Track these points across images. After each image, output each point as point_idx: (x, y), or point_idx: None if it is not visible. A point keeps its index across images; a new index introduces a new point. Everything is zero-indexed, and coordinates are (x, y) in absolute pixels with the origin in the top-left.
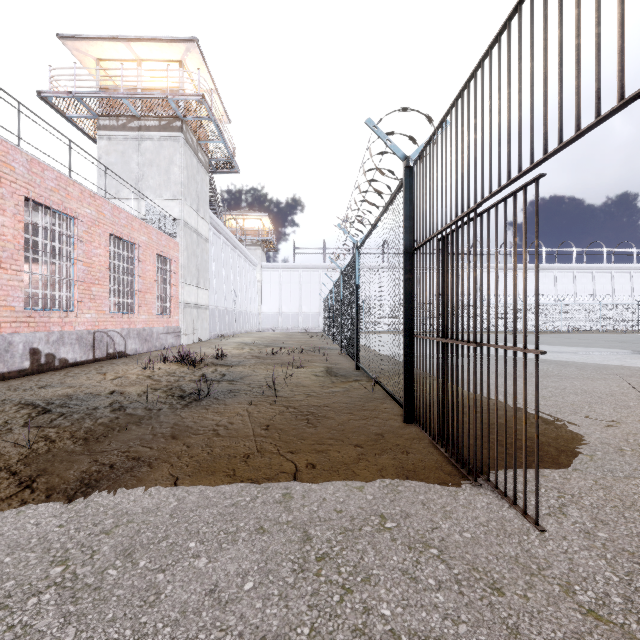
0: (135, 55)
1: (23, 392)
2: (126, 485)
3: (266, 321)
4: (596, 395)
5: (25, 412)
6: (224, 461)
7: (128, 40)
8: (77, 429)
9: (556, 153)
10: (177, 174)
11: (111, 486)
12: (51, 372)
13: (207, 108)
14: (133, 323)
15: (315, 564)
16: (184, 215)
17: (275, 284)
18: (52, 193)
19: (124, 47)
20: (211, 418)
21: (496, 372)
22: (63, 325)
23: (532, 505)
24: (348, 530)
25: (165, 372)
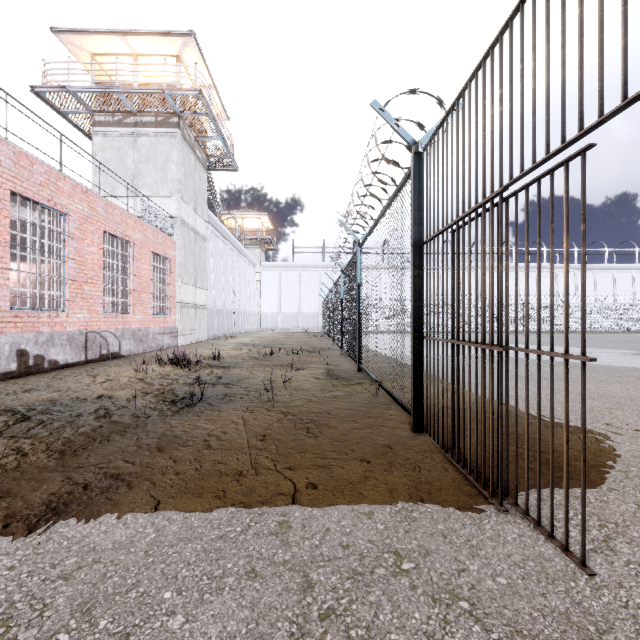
0: (131, 49)
1: (5, 397)
2: (99, 510)
3: (265, 321)
4: (614, 400)
5: (2, 420)
6: (213, 480)
7: (124, 34)
8: (55, 440)
9: (617, 113)
10: (174, 171)
11: (81, 512)
12: (40, 374)
13: (204, 103)
14: (128, 323)
15: (318, 625)
16: (181, 213)
17: (274, 284)
18: (41, 188)
19: (120, 41)
20: (203, 427)
21: (527, 380)
22: (53, 325)
23: (572, 537)
24: (357, 573)
25: (159, 374)
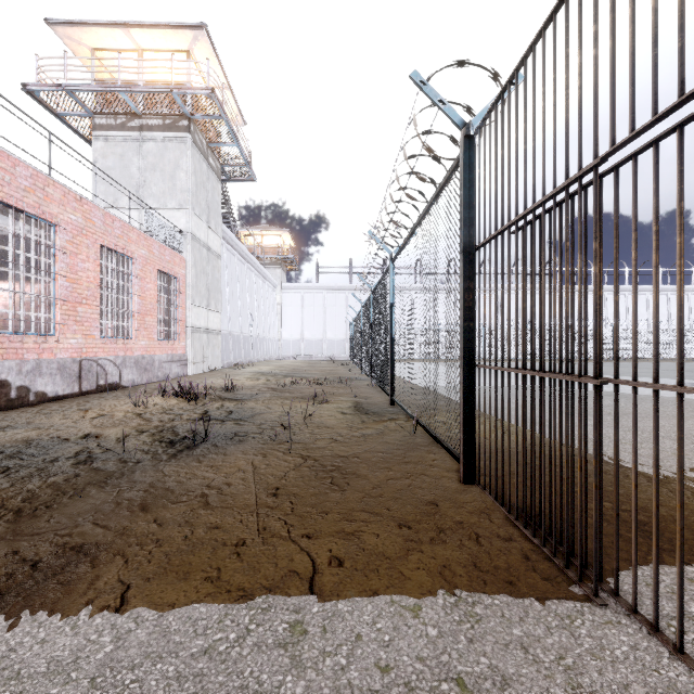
0: (136, 44)
1: None
2: (43, 604)
3: (287, 348)
4: None
5: None
6: (206, 554)
7: (127, 26)
8: (14, 494)
9: None
10: (184, 180)
11: (17, 606)
12: (23, 408)
13: (218, 104)
14: (130, 350)
15: None
16: (192, 227)
17: (297, 307)
18: (26, 194)
19: (123, 34)
20: (202, 476)
21: (635, 425)
22: (40, 352)
23: None
24: None
25: (160, 408)
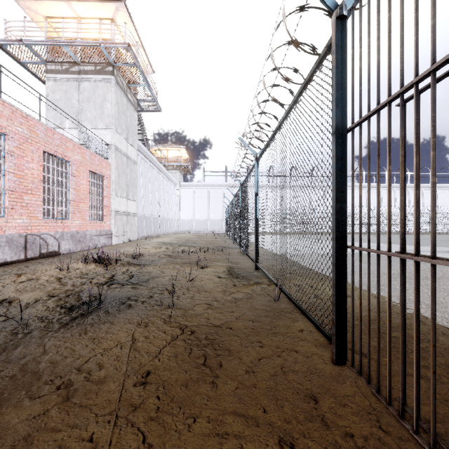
0: (75, 13)
1: None
2: None
3: (183, 225)
4: None
5: None
6: None
7: None
8: None
9: None
10: (109, 108)
11: None
12: None
13: (132, 55)
14: (67, 227)
15: None
16: (115, 141)
17: (190, 198)
18: None
19: (66, 6)
20: (79, 353)
21: None
22: None
23: None
24: None
25: (79, 273)
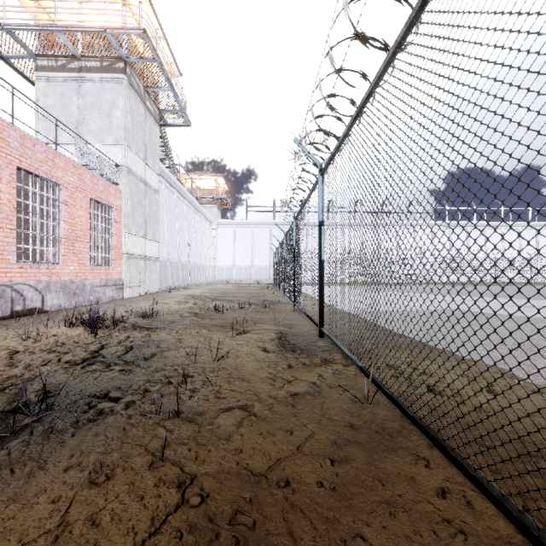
0: None
1: None
2: None
3: (221, 273)
4: None
5: None
6: None
7: None
8: None
9: None
10: (120, 118)
11: None
12: None
13: (150, 45)
14: (56, 275)
15: None
16: (128, 161)
17: (229, 239)
18: None
19: None
20: None
21: None
22: None
23: None
24: None
25: (51, 343)
